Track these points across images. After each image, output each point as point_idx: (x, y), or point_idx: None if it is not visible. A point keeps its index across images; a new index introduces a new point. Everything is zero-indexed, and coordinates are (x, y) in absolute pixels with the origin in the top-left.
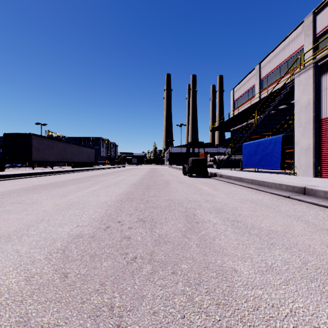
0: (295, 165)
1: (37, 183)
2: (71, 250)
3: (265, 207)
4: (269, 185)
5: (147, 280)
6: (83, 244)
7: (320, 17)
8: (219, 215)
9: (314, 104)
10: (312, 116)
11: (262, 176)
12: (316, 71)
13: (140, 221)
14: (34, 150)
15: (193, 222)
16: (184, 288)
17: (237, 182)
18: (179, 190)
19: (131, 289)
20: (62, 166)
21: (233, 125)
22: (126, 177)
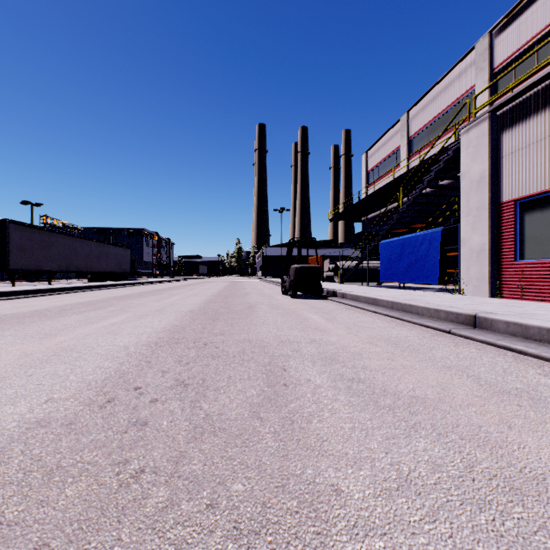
0: (461, 277)
1: (9, 311)
2: (9, 458)
3: (410, 351)
4: (419, 312)
5: (149, 529)
6: (42, 443)
7: (499, 41)
8: (327, 369)
9: (490, 179)
10: (487, 197)
11: (410, 295)
12: (493, 125)
13: (178, 385)
14: (14, 250)
15: (278, 385)
16: (223, 546)
17: (369, 306)
18: (268, 322)
19: None
20: (71, 280)
21: (367, 211)
22: (181, 298)
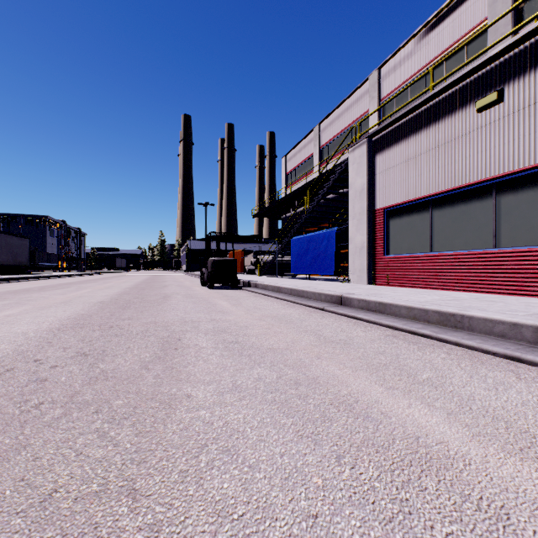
0: (349, 269)
1: None
2: None
3: (286, 323)
4: (309, 296)
5: (47, 427)
6: None
7: (385, 77)
8: (215, 337)
9: (368, 191)
10: (366, 205)
11: (309, 284)
12: (370, 148)
13: (79, 355)
14: None
15: (170, 349)
16: (101, 426)
17: (274, 293)
18: (179, 308)
19: (11, 441)
20: None
21: (286, 210)
22: (92, 291)
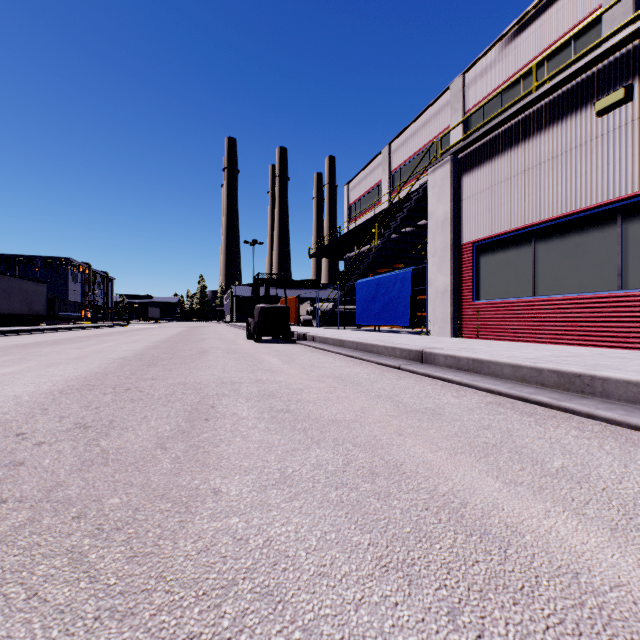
0: (429, 318)
1: None
2: None
3: (353, 385)
4: (379, 351)
5: None
6: None
7: (471, 85)
8: (260, 404)
9: (453, 220)
10: (450, 238)
11: (379, 336)
12: (455, 167)
13: (77, 427)
14: None
15: (199, 420)
16: (79, 542)
17: (335, 348)
18: (217, 365)
19: None
20: None
21: (349, 248)
22: (115, 344)
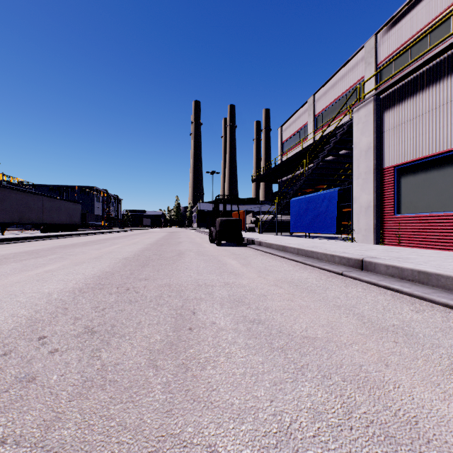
0: (353, 228)
1: None
2: None
3: (308, 292)
4: (319, 257)
5: None
6: None
7: (383, 42)
8: (233, 311)
9: (375, 149)
10: (373, 164)
11: (313, 243)
12: (378, 106)
13: (85, 332)
14: None
15: (184, 329)
16: None
17: (279, 252)
18: (192, 267)
19: None
20: (26, 230)
21: (282, 175)
22: (121, 246)
